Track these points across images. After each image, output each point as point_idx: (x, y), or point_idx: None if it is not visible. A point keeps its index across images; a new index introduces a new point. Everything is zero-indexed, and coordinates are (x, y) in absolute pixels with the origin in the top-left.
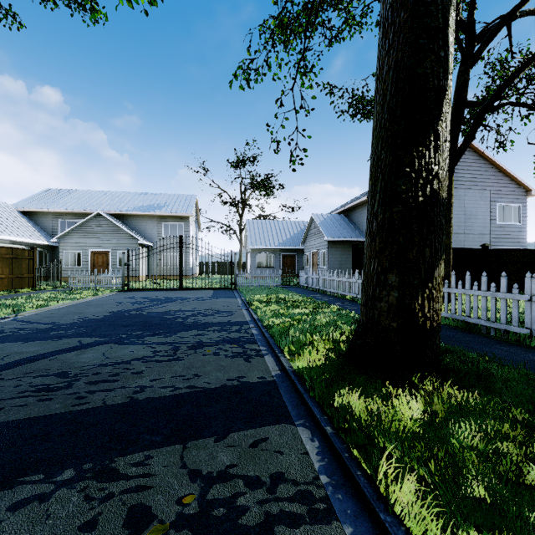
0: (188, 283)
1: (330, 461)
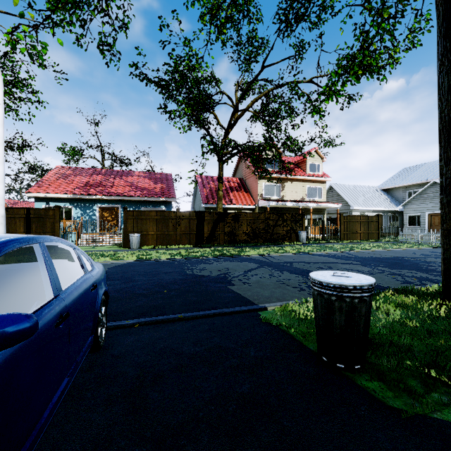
0: None
1: None
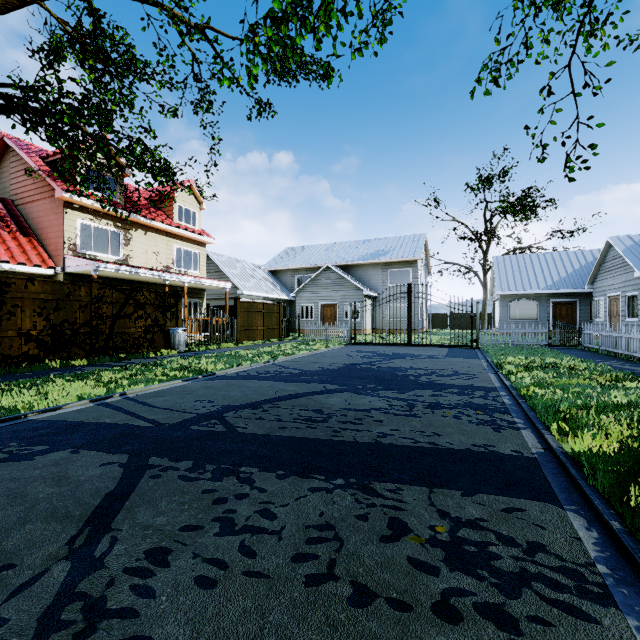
0: (417, 339)
1: (614, 556)
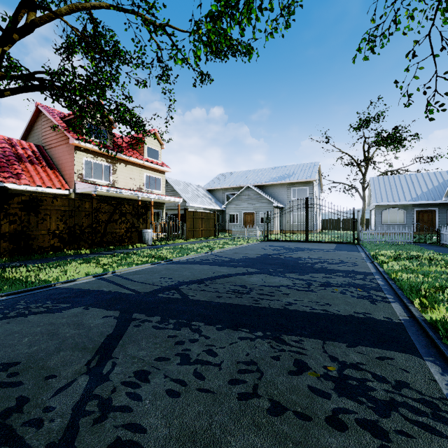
0: (312, 237)
1: None
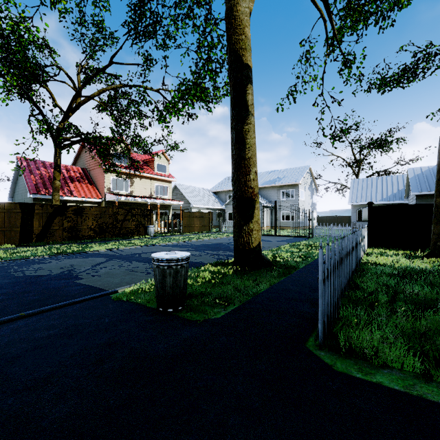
0: (285, 232)
1: None
